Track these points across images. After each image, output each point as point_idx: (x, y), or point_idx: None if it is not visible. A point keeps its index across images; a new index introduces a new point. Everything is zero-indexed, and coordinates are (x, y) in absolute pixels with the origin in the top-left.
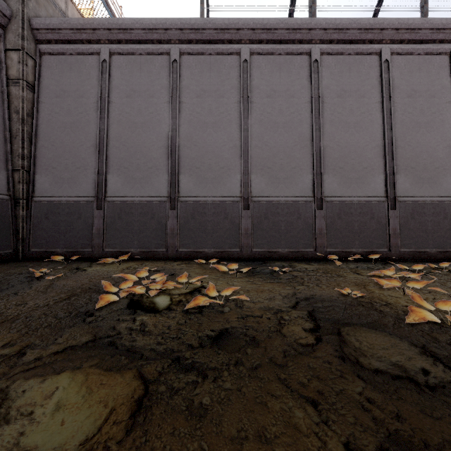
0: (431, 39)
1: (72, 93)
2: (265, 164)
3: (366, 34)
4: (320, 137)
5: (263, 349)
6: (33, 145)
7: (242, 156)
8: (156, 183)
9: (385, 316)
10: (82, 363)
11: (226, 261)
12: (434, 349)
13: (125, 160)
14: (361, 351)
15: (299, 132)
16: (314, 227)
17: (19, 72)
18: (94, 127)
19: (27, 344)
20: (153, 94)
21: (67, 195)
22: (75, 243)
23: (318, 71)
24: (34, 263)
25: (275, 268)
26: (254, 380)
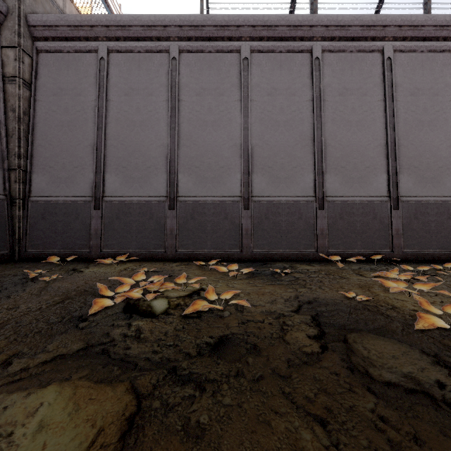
0: (434, 37)
1: (70, 91)
2: (265, 163)
3: (369, 31)
4: (322, 135)
5: (265, 358)
6: (30, 144)
7: (242, 155)
8: (155, 183)
9: (393, 321)
10: (71, 374)
11: (226, 262)
12: (448, 359)
13: (124, 159)
14: (370, 361)
15: (300, 130)
16: (316, 227)
17: (15, 69)
18: (92, 126)
19: (14, 353)
20: (152, 92)
21: (64, 195)
22: (73, 244)
23: (319, 69)
24: (31, 264)
25: (276, 269)
26: (256, 394)
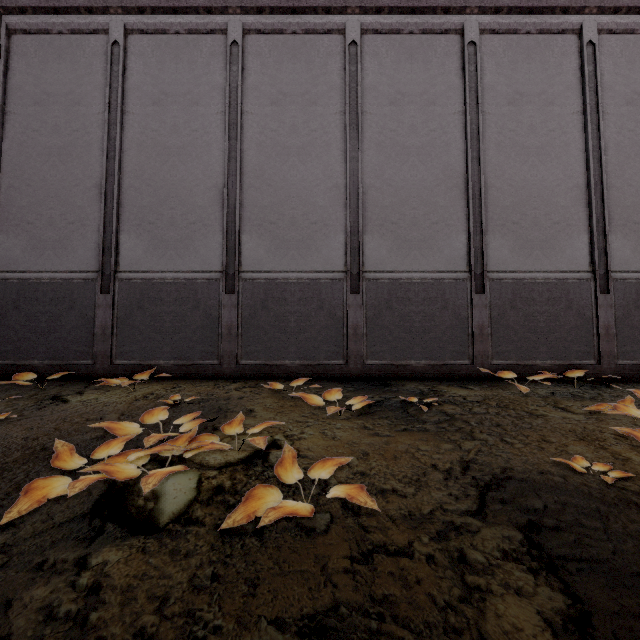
0: None
1: (62, 97)
2: (386, 217)
3: None
4: (481, 170)
5: None
6: None
7: (348, 203)
8: (203, 249)
9: None
10: None
11: (321, 382)
12: None
13: (151, 210)
14: None
15: (443, 162)
16: (471, 323)
17: None
18: (99, 155)
19: None
20: (197, 100)
21: (51, 269)
22: (65, 350)
23: (475, 60)
24: None
25: (410, 398)
26: None
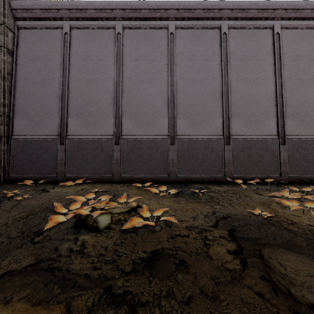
0: (311, 17)
1: (42, 57)
2: (186, 111)
3: (263, 13)
4: (228, 90)
5: (193, 276)
6: (12, 96)
7: (169, 105)
8: (105, 125)
9: (296, 235)
10: (13, 294)
11: (157, 184)
12: None
13: (82, 107)
14: (289, 280)
15: (212, 86)
16: (224, 158)
17: (1, 41)
18: (58, 83)
19: None
20: (102, 58)
21: (37, 134)
22: (44, 170)
23: (226, 41)
24: (12, 185)
25: (195, 190)
26: None
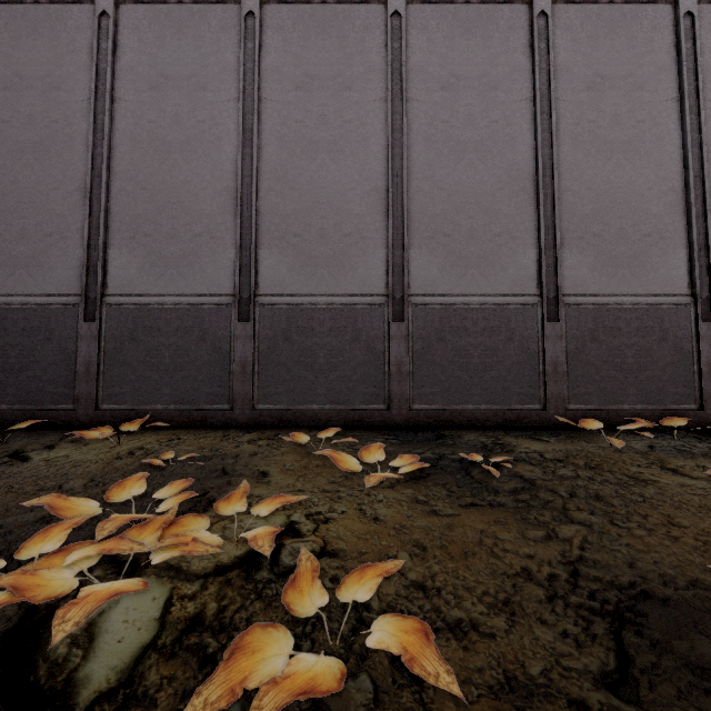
0: None
1: (38, 81)
2: (437, 227)
3: None
4: (554, 170)
5: None
6: None
7: (391, 211)
8: (211, 267)
9: None
10: None
11: (357, 432)
12: None
13: (147, 219)
14: None
15: (508, 160)
16: (542, 358)
17: None
18: (83, 152)
19: None
20: (205, 84)
21: (24, 292)
22: (39, 392)
23: (546, 35)
24: None
25: (473, 456)
26: None
